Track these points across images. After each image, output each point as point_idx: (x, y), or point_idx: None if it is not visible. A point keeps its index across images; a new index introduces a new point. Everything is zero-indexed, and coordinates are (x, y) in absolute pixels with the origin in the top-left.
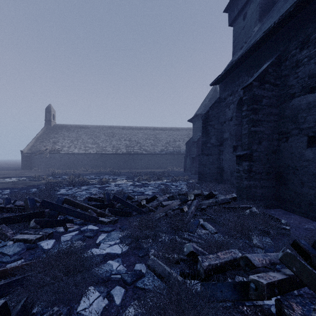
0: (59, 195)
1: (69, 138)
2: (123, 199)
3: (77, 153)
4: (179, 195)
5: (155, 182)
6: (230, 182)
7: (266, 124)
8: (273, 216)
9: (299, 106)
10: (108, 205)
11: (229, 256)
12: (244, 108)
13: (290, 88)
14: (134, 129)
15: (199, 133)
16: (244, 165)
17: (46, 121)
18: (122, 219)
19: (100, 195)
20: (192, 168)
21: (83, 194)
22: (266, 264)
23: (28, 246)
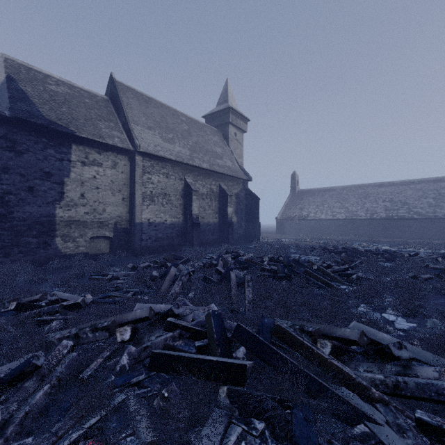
0: None
1: (314, 204)
2: (390, 252)
3: (324, 219)
4: (441, 254)
5: (425, 251)
6: None
7: None
8: None
9: None
10: (380, 253)
11: None
12: None
13: None
14: (397, 184)
15: None
16: None
17: (291, 188)
18: (389, 262)
19: (371, 250)
20: None
21: None
22: None
23: None
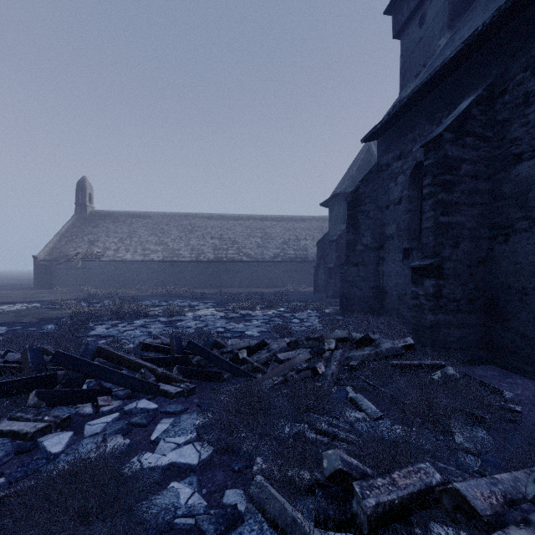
0: (94, 337)
1: (117, 235)
2: (206, 348)
3: (130, 261)
4: (309, 340)
5: (264, 313)
6: (398, 313)
7: (468, 211)
8: (488, 383)
9: (531, 177)
10: (178, 359)
11: (417, 481)
12: (427, 181)
13: (513, 143)
14: (227, 218)
15: (340, 225)
16: (427, 286)
17: (77, 206)
18: (203, 386)
19: (164, 340)
20: (328, 287)
21: (135, 335)
22: (499, 507)
23: (19, 447)
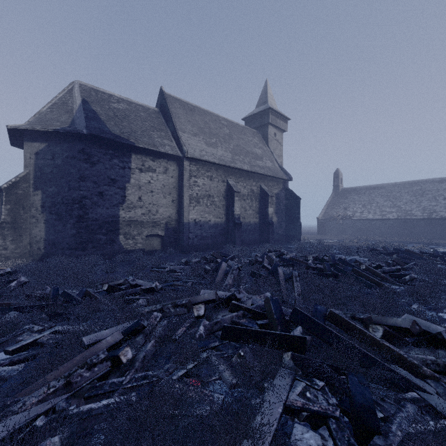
0: None
1: (360, 203)
2: None
3: (371, 219)
4: None
5: None
6: None
7: None
8: None
9: None
10: (438, 256)
11: None
12: None
13: None
14: None
15: None
16: None
17: (333, 187)
18: None
19: (428, 252)
20: None
21: None
22: None
23: None
